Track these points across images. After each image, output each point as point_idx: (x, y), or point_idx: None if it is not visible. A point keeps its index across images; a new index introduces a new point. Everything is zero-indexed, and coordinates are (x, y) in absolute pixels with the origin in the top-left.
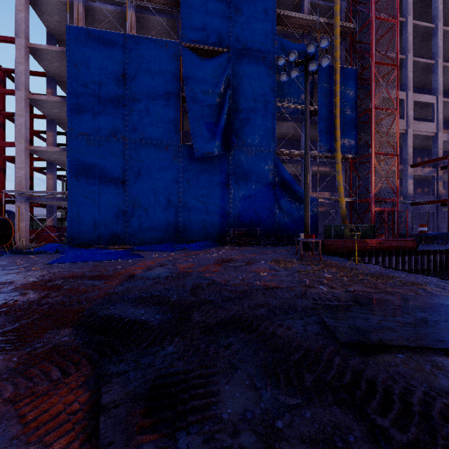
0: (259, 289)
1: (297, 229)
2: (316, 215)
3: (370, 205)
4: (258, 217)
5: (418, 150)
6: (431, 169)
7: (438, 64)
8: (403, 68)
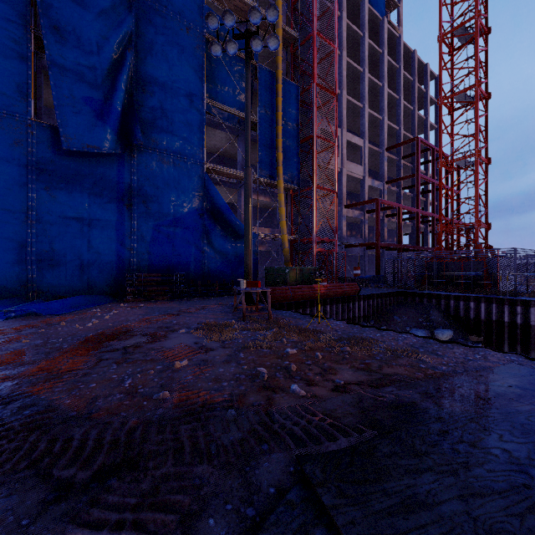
0: (166, 420)
1: (232, 274)
2: (256, 255)
3: (312, 246)
4: (179, 257)
5: (348, 192)
6: (360, 212)
7: (365, 109)
8: (338, 103)
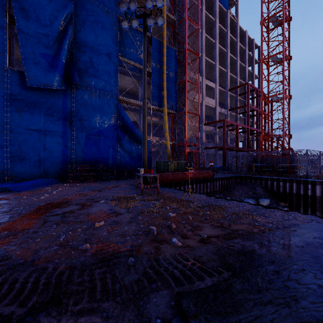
0: (86, 266)
1: (135, 165)
2: (150, 153)
3: (185, 148)
4: (102, 154)
5: (206, 116)
6: (213, 127)
7: (216, 65)
8: (200, 61)
